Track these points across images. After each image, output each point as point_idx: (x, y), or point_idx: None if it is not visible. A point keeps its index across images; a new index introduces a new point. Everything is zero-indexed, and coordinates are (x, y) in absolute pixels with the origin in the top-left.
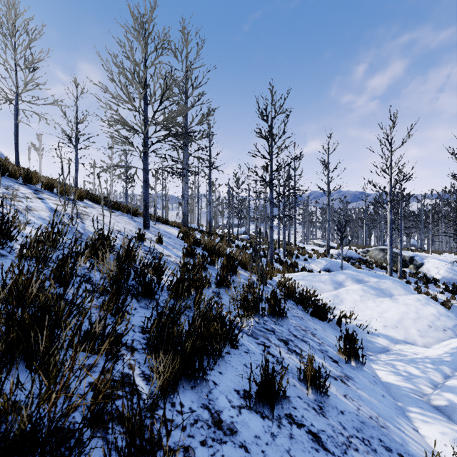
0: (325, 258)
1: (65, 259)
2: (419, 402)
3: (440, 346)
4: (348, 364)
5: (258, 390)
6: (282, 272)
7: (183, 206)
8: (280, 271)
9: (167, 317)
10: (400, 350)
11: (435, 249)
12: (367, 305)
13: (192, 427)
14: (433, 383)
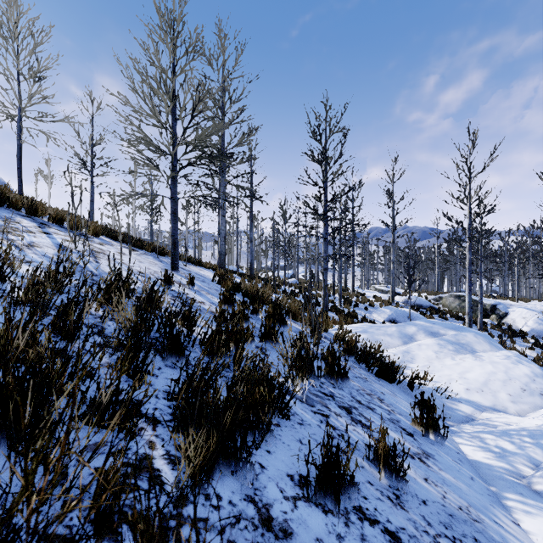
0: (389, 306)
1: (70, 305)
2: (518, 486)
3: (538, 415)
4: (425, 437)
5: (319, 476)
6: (338, 323)
7: (220, 244)
8: (336, 322)
9: (200, 379)
10: (489, 419)
11: (522, 296)
12: (444, 364)
13: (233, 528)
14: (534, 462)
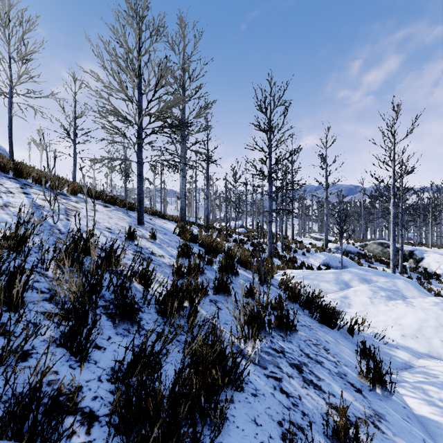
0: (323, 252)
1: (16, 274)
2: None
3: None
4: (372, 392)
5: None
6: (282, 268)
7: (181, 200)
8: (280, 268)
9: (148, 355)
10: (427, 367)
11: (433, 243)
12: (379, 310)
13: None
14: None
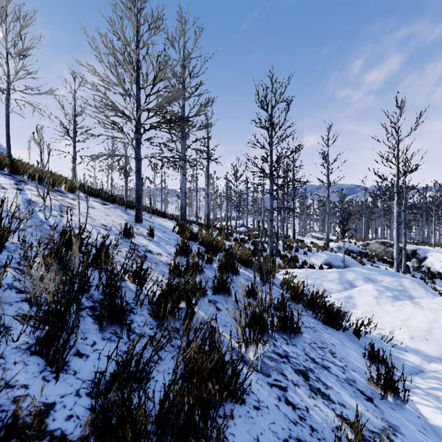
0: (325, 251)
1: None
2: None
3: None
4: (384, 400)
5: None
6: (283, 267)
7: (181, 199)
8: (281, 267)
9: (136, 364)
10: (439, 372)
11: (436, 242)
12: (386, 310)
13: None
14: None
